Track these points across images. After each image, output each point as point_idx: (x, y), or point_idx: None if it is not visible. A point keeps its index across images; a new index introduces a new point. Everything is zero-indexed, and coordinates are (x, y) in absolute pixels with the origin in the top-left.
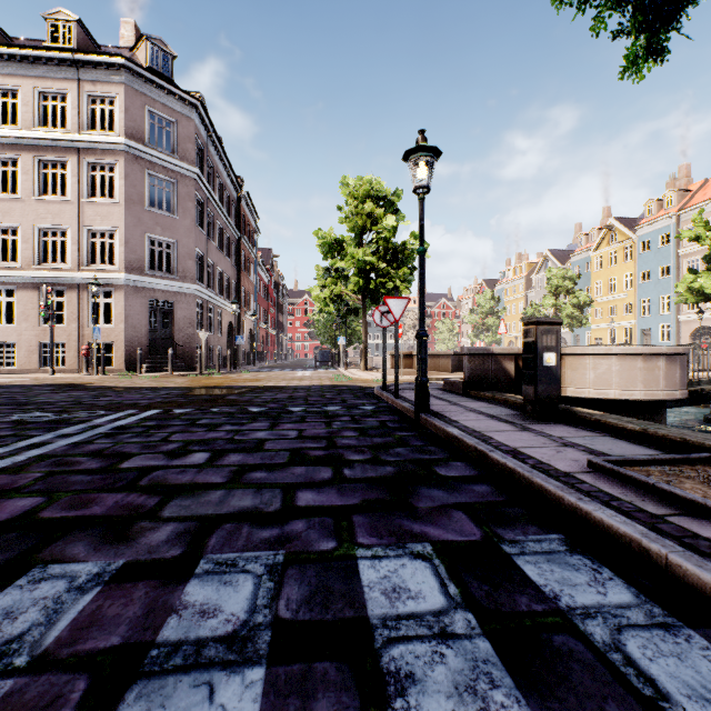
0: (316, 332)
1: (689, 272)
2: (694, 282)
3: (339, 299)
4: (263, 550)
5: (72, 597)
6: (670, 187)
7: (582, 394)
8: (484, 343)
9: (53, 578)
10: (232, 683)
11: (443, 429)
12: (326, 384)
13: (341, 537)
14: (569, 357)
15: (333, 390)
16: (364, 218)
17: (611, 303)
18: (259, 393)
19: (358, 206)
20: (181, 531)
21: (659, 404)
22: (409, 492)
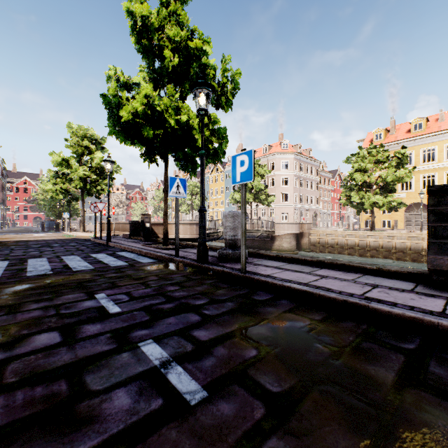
0: (39, 207)
1: (234, 191)
2: (234, 195)
3: (66, 191)
4: (73, 256)
5: (43, 259)
6: (237, 151)
7: (173, 237)
8: (160, 217)
9: (35, 259)
10: (77, 258)
11: (114, 244)
12: (62, 238)
13: (87, 254)
14: (169, 224)
15: (69, 240)
16: (83, 148)
17: (216, 200)
18: (26, 242)
19: (79, 141)
20: (52, 256)
21: (196, 239)
22: (101, 251)
